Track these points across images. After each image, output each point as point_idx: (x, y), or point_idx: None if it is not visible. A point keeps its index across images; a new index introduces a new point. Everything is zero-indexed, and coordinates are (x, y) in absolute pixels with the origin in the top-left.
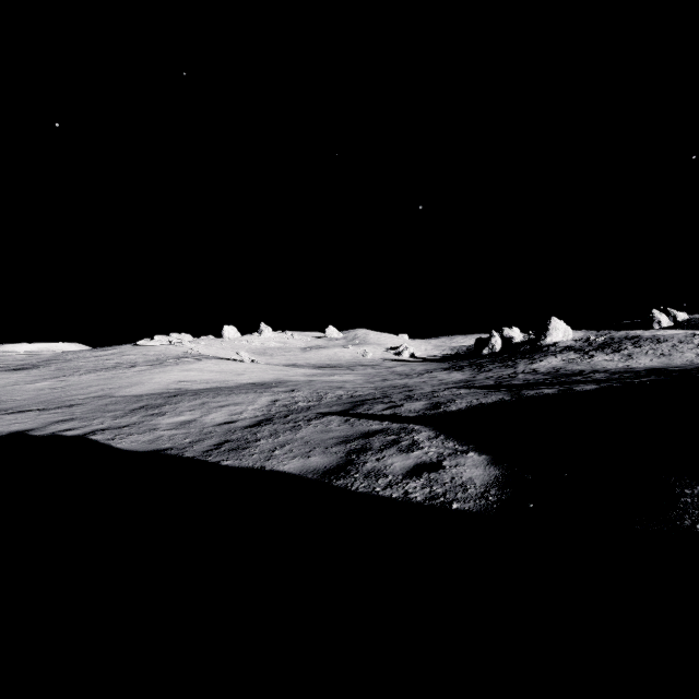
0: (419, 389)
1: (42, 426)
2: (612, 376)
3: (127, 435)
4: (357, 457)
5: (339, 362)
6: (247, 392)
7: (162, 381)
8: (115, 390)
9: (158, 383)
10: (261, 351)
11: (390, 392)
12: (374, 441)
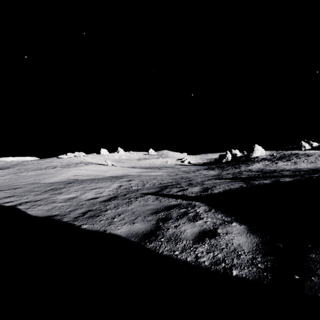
0: (195, 179)
1: None
2: (294, 173)
3: (37, 205)
4: (163, 224)
5: (154, 165)
6: (106, 181)
7: (66, 175)
8: (41, 180)
9: (64, 176)
10: (118, 160)
11: (180, 181)
12: (172, 213)
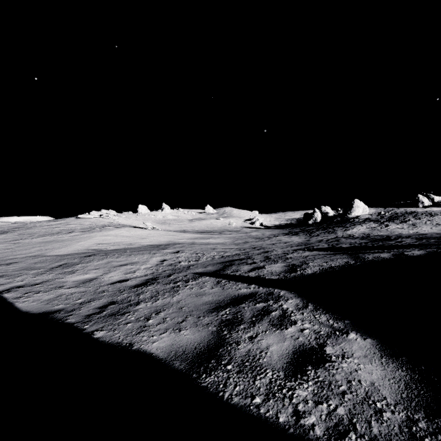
0: (273, 250)
1: None
2: (420, 241)
3: (34, 293)
4: (229, 333)
5: (213, 228)
6: (143, 253)
7: (85, 244)
8: (48, 250)
9: (82, 245)
10: (162, 221)
11: (251, 253)
12: (244, 310)
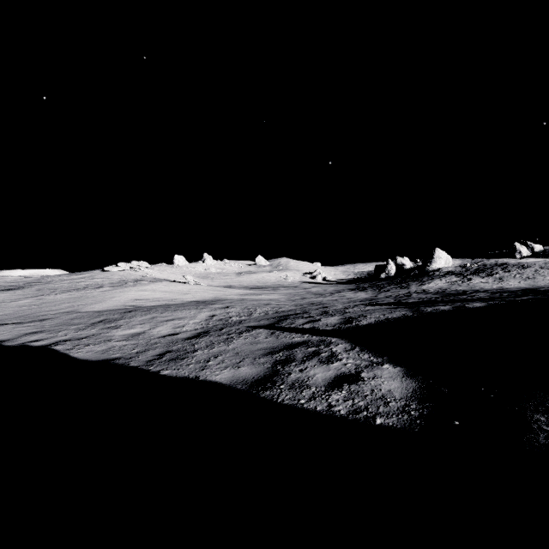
0: (333, 306)
1: (14, 337)
2: (493, 295)
3: (84, 345)
4: (282, 367)
5: (266, 284)
6: (189, 308)
7: (121, 299)
8: (81, 307)
9: (118, 301)
10: (204, 275)
11: (308, 308)
12: (296, 353)
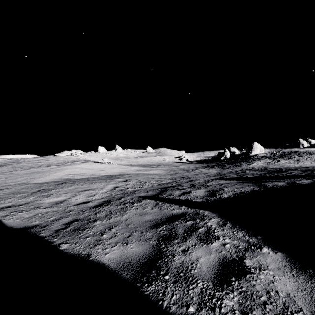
0: (197, 179)
1: None
2: (305, 172)
3: (18, 212)
4: (166, 246)
5: (152, 163)
6: (101, 181)
7: (59, 174)
8: (32, 179)
9: (57, 175)
10: (116, 158)
11: (180, 181)
12: (177, 227)
